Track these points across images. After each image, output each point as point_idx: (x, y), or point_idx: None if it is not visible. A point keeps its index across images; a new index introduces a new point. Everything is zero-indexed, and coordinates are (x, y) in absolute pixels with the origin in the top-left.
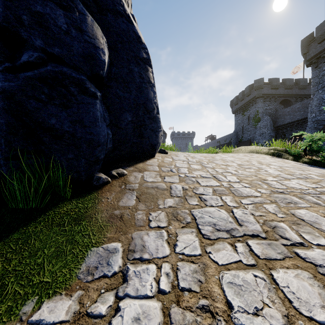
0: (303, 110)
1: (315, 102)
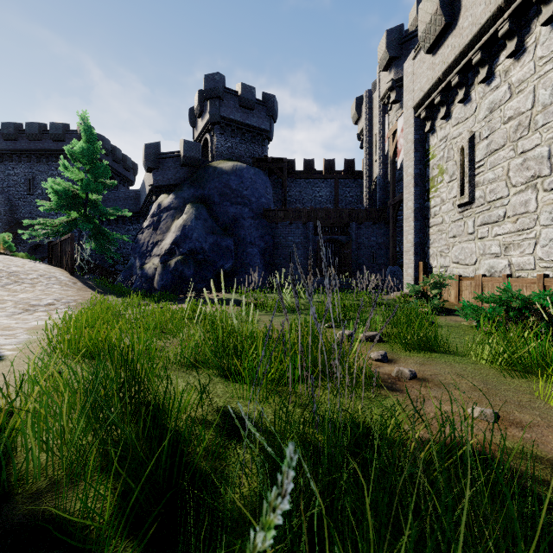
0: None
1: (1, 200)
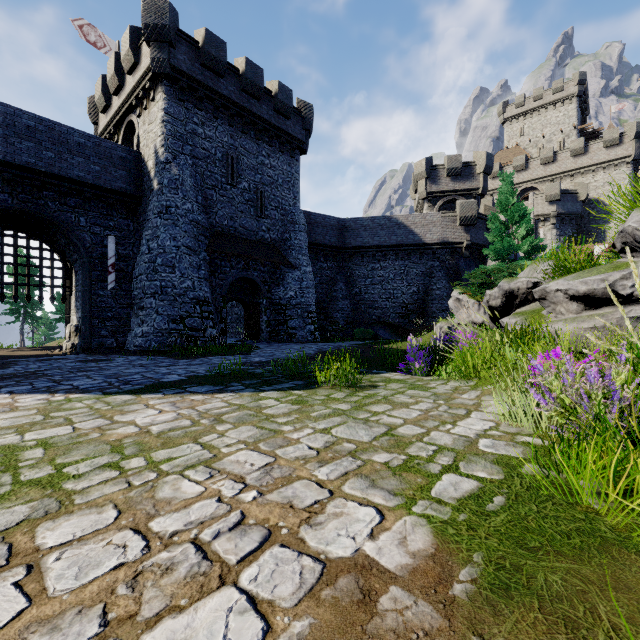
0: (55, 150)
1: (190, 180)
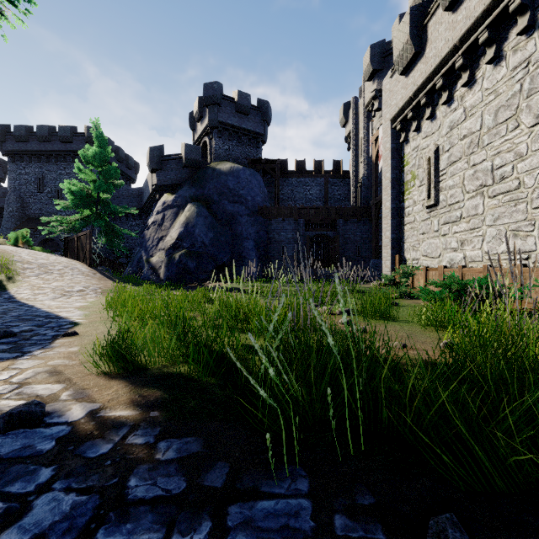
0: None
1: (13, 197)
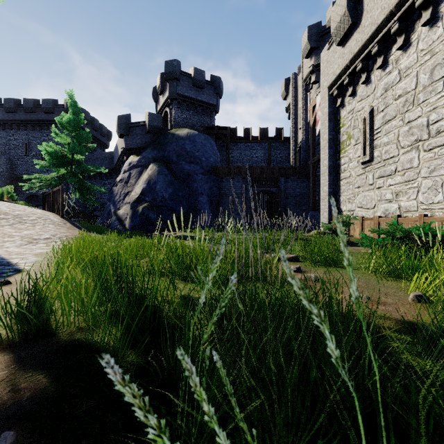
0: None
1: (3, 160)
